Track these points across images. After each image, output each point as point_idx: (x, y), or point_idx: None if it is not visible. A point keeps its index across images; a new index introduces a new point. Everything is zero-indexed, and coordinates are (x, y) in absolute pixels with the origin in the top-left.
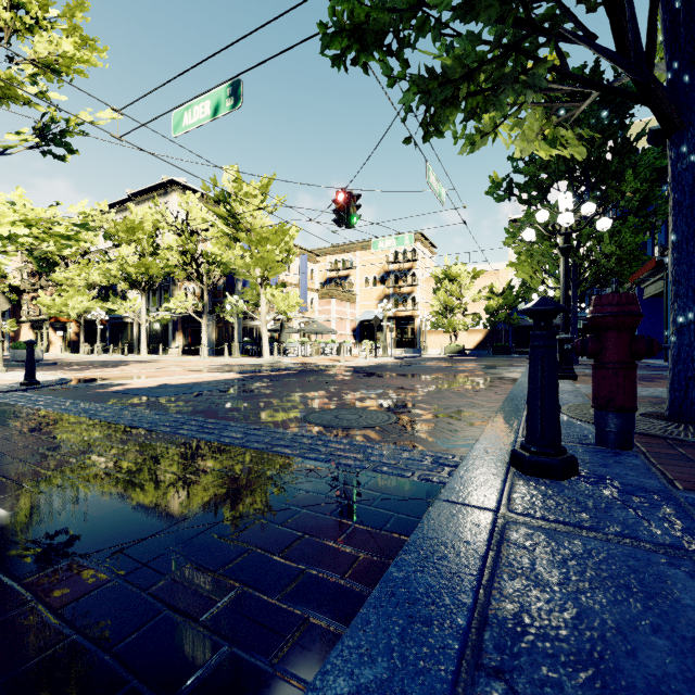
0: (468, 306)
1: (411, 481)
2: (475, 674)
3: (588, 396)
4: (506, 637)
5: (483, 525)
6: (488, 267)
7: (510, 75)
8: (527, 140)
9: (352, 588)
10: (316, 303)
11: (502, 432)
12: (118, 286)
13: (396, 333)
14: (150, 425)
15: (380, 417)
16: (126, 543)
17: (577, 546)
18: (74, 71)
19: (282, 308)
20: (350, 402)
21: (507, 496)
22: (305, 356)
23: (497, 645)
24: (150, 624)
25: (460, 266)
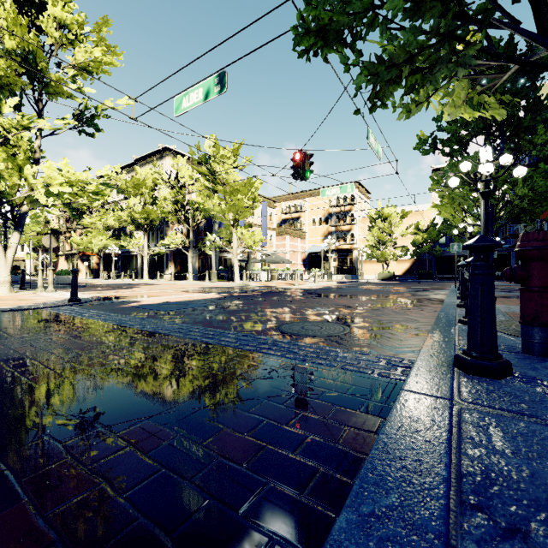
0: (397, 240)
1: (372, 377)
2: (461, 508)
3: (507, 314)
4: (479, 486)
5: (443, 409)
6: (414, 208)
7: (445, 57)
8: (454, 106)
9: (346, 450)
10: (274, 239)
11: (441, 342)
12: (127, 228)
13: (338, 263)
14: (166, 331)
15: (337, 328)
16: (177, 412)
17: (522, 427)
18: (101, 71)
19: (249, 244)
20: (310, 316)
21: (457, 390)
22: (266, 281)
23: (474, 490)
24: (211, 466)
25: (391, 208)
